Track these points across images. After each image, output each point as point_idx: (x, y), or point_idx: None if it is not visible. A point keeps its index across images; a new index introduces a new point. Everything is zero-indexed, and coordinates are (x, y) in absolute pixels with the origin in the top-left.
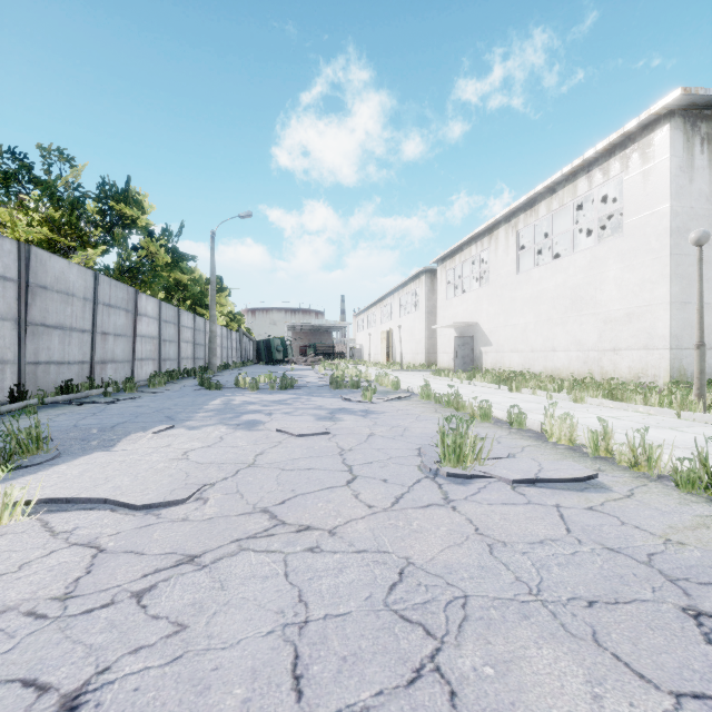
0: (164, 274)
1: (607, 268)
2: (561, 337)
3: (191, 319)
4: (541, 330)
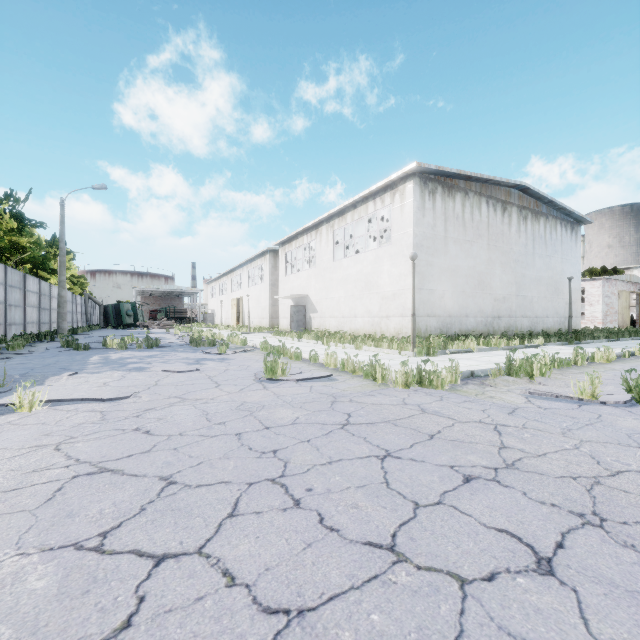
0: None
1: (384, 264)
2: (359, 308)
3: (37, 284)
4: (348, 303)
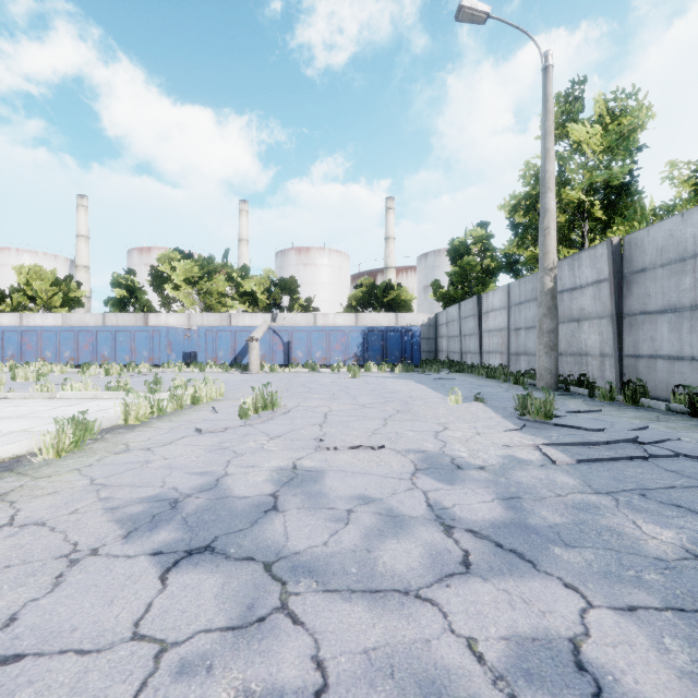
0: None
1: None
2: None
3: None
4: None
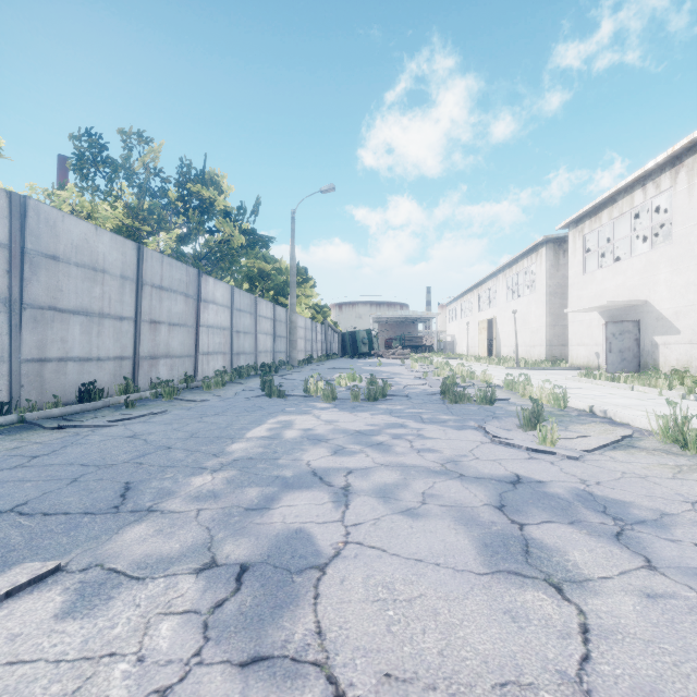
0: (248, 264)
1: None
2: None
3: (271, 309)
4: None
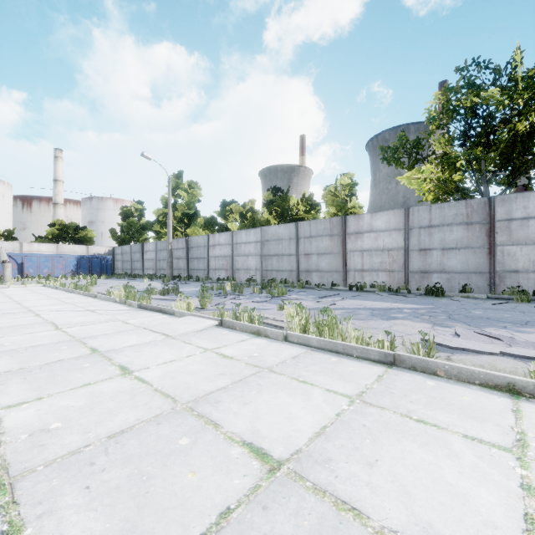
0: None
1: None
2: None
3: None
4: None
